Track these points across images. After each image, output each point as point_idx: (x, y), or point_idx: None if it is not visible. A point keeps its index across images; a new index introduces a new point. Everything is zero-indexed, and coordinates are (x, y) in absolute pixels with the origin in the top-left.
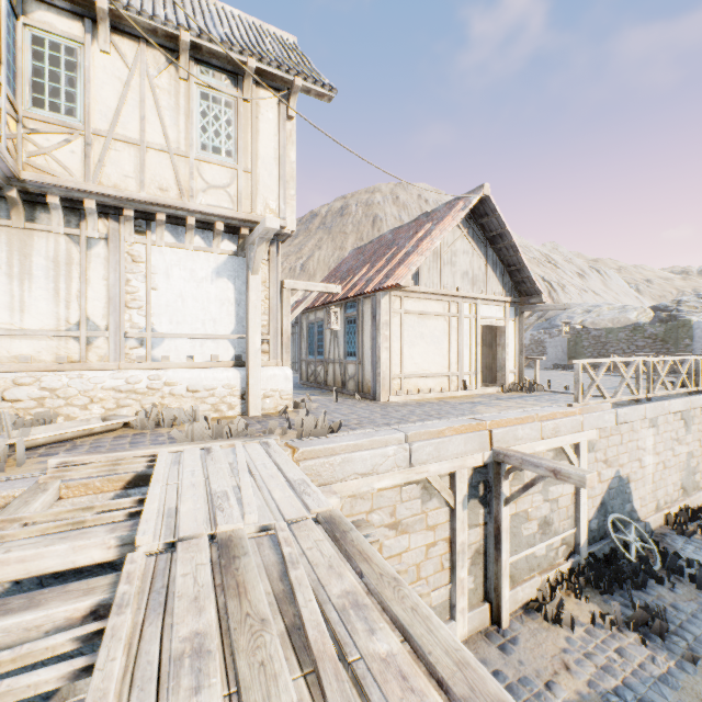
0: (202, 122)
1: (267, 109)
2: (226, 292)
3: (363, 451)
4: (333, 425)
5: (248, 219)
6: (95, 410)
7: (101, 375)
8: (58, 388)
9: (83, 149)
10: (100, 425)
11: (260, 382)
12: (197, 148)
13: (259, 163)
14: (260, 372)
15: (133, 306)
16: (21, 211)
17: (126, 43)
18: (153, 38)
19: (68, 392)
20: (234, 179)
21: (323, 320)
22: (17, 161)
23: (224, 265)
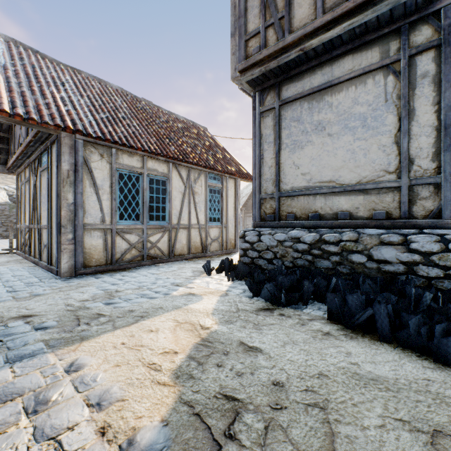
0: None
1: None
2: None
3: None
4: None
5: None
6: None
7: None
8: None
9: None
10: None
11: None
12: None
13: None
14: None
15: None
16: None
17: None
18: None
19: None
20: None
21: (168, 176)
22: None
23: None
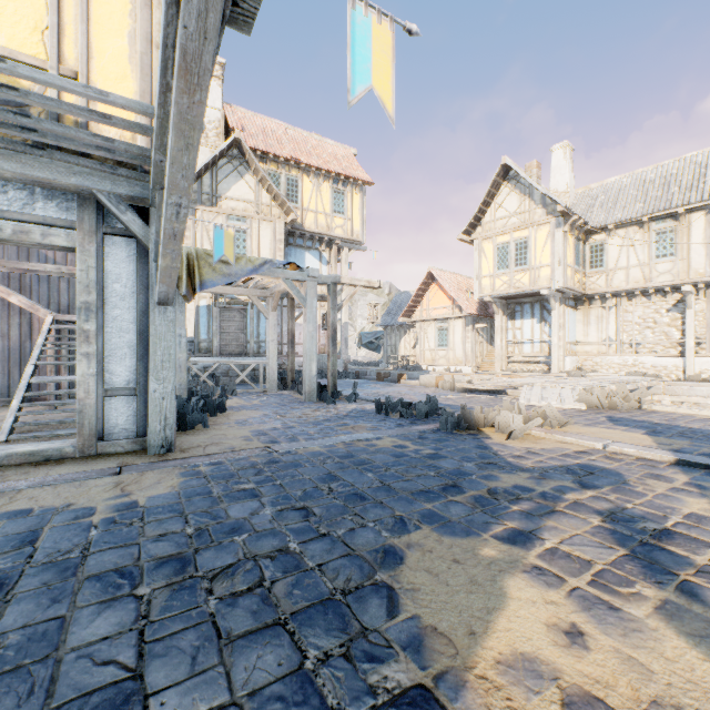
0: (655, 246)
1: (696, 222)
2: (675, 319)
3: (701, 387)
4: (701, 379)
5: (682, 283)
6: (610, 371)
7: (612, 358)
8: (597, 362)
9: (605, 277)
10: (609, 374)
11: (692, 364)
12: (653, 259)
13: (690, 252)
14: (692, 359)
15: (626, 331)
16: (586, 303)
17: (621, 231)
18: (631, 223)
19: (601, 364)
20: (674, 266)
21: None
22: (585, 289)
23: (673, 306)
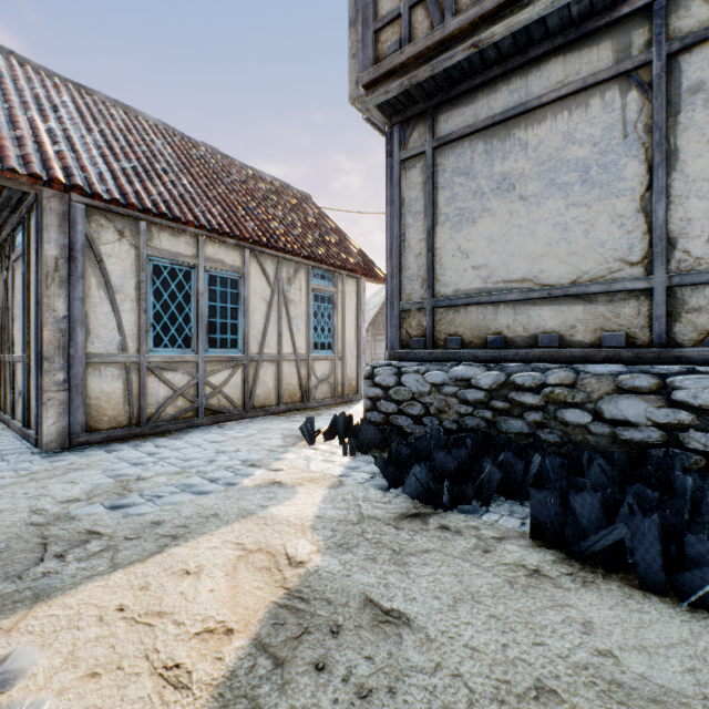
0: None
1: None
2: None
3: None
4: None
5: None
6: None
7: None
8: None
9: None
10: None
11: None
12: None
13: None
14: None
15: None
16: None
17: None
18: None
19: None
20: None
21: (242, 272)
22: None
23: None
